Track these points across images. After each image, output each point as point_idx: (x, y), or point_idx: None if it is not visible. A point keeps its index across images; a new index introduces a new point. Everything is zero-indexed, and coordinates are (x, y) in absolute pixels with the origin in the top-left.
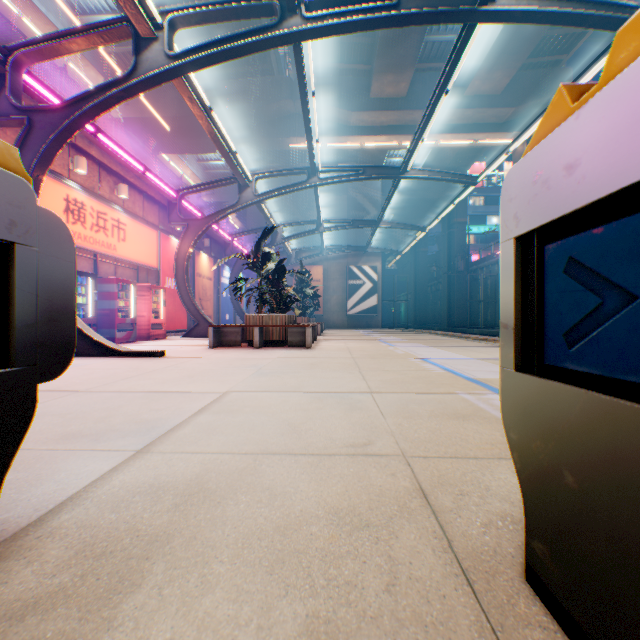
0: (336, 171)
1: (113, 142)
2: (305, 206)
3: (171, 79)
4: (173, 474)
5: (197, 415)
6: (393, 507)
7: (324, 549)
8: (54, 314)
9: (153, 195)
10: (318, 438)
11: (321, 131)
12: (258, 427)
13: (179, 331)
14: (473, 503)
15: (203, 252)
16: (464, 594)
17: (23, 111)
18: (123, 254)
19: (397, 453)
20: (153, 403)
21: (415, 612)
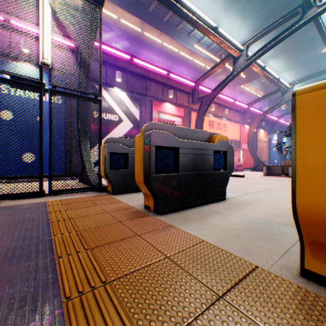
0: None
1: (222, 95)
2: None
3: (246, 68)
4: (252, 198)
5: (257, 191)
6: None
7: (286, 210)
8: (231, 162)
9: (236, 109)
10: None
11: None
12: (278, 196)
13: (248, 168)
14: None
15: (260, 129)
16: None
17: (199, 98)
18: None
19: None
20: (243, 188)
21: None
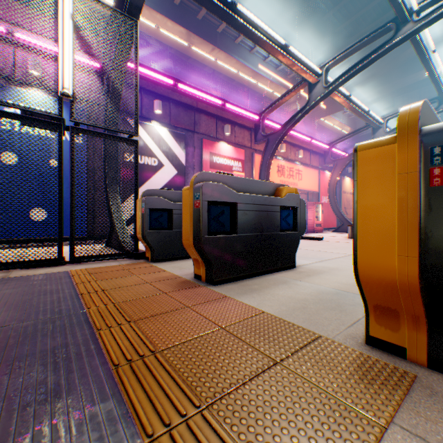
0: None
1: (295, 132)
2: None
3: (325, 98)
4: (328, 266)
5: (336, 258)
6: None
7: None
8: (302, 221)
9: (314, 150)
10: None
11: None
12: None
13: (329, 228)
14: None
15: (345, 176)
16: None
17: (265, 136)
18: (299, 187)
19: None
20: (319, 253)
21: None
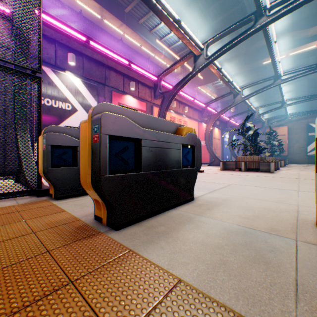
0: (293, 72)
1: (183, 93)
2: (273, 92)
3: (206, 67)
4: (219, 196)
5: (222, 188)
6: (283, 210)
7: (258, 210)
8: (199, 158)
9: (195, 108)
10: (264, 197)
11: (284, 48)
12: (242, 192)
13: (205, 163)
14: (315, 215)
15: (215, 127)
16: (293, 220)
17: (161, 93)
18: None
19: (294, 204)
20: (207, 184)
21: (277, 219)
